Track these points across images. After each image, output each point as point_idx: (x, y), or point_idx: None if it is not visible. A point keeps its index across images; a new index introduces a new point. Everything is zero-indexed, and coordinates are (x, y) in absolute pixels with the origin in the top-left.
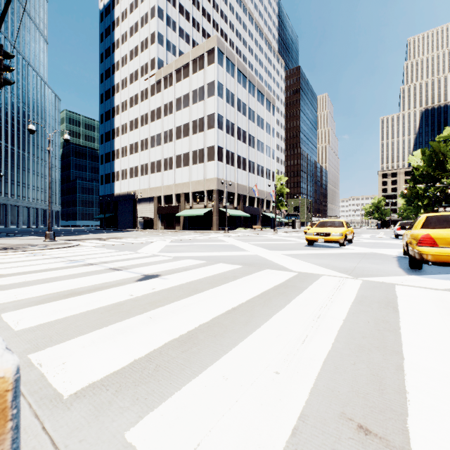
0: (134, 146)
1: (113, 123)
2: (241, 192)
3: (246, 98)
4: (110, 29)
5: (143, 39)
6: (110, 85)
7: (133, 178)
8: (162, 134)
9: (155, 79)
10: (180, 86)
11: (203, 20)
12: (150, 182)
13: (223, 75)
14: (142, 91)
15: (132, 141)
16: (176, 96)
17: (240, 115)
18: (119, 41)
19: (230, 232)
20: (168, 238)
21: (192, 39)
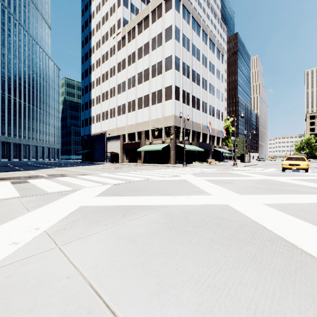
0: (105, 94)
1: (90, 78)
2: (195, 129)
3: (199, 45)
4: (88, 4)
5: (111, 5)
6: (88, 48)
7: (105, 121)
8: (126, 81)
9: (120, 35)
10: (141, 37)
11: None
12: (117, 123)
13: (180, 21)
14: (111, 48)
15: (104, 91)
16: (138, 47)
17: (195, 60)
18: (94, 12)
19: (188, 166)
20: (117, 176)
21: None
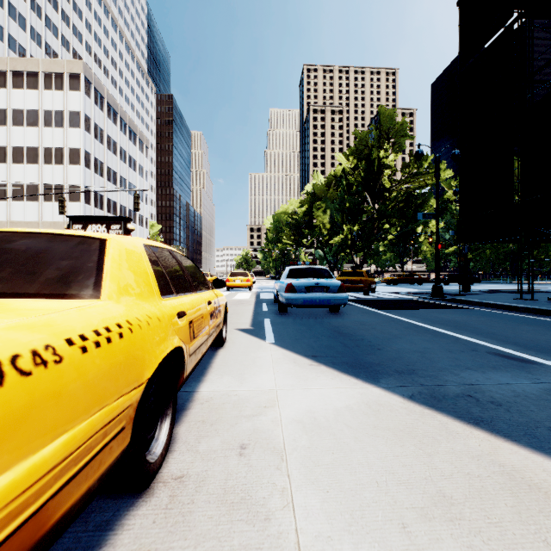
0: None
1: None
2: None
3: (117, 136)
4: None
5: None
6: None
7: None
8: None
9: None
10: (21, 96)
11: (47, 5)
12: None
13: (91, 107)
14: None
15: None
16: (14, 106)
17: (111, 154)
18: None
19: None
20: None
21: (30, 25)
